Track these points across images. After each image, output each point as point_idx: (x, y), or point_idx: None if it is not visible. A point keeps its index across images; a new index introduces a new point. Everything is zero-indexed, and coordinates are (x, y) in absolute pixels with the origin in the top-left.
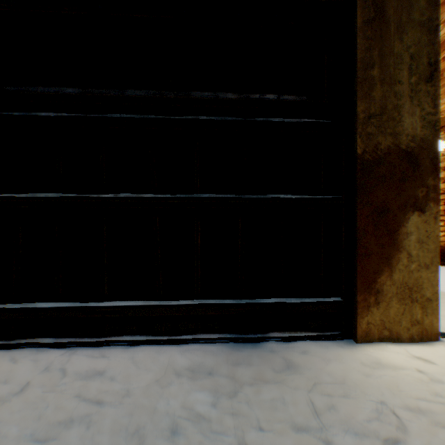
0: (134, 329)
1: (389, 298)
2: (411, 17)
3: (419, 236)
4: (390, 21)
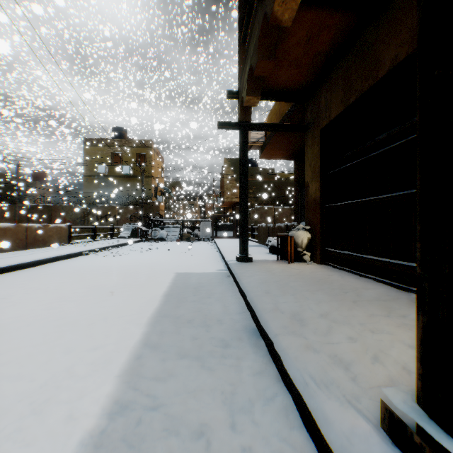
0: (378, 274)
1: None
2: None
3: None
4: None
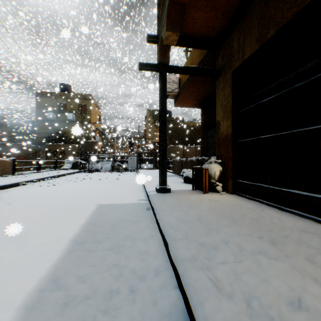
0: (303, 209)
1: None
2: None
3: None
4: None
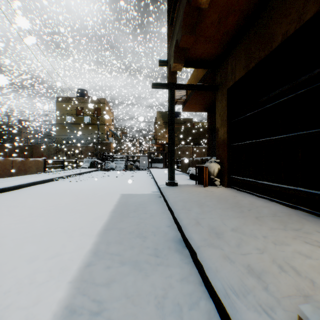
0: (272, 195)
1: None
2: None
3: None
4: None
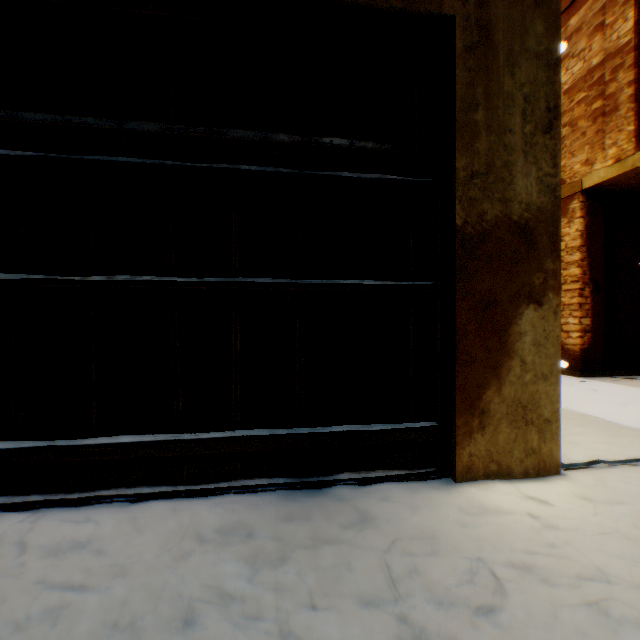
0: (140, 478)
1: (497, 420)
2: (526, 45)
3: (536, 336)
4: (499, 48)
